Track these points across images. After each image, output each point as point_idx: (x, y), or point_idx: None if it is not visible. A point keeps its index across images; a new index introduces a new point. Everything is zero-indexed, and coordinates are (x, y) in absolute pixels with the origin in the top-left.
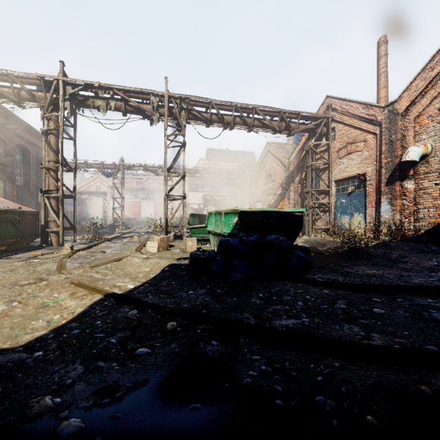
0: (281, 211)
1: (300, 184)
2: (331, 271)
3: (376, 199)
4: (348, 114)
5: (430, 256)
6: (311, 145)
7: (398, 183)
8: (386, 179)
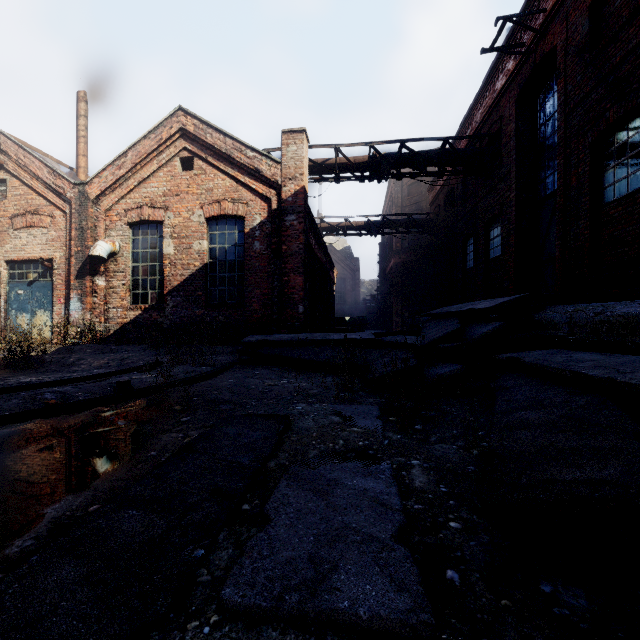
0: None
1: None
2: None
3: (66, 294)
4: (29, 171)
5: (105, 356)
6: None
7: (89, 278)
8: (76, 271)
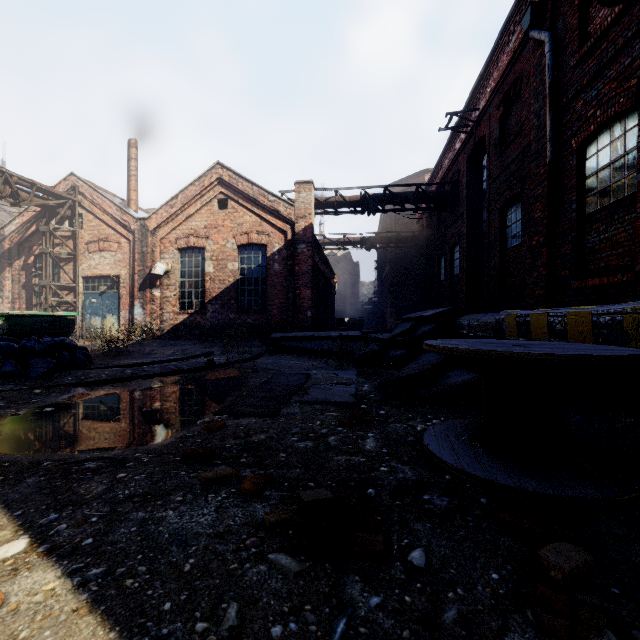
0: (55, 315)
1: (26, 271)
2: (104, 365)
3: (130, 302)
4: (101, 208)
5: (170, 348)
6: (52, 227)
7: (149, 291)
8: (139, 285)
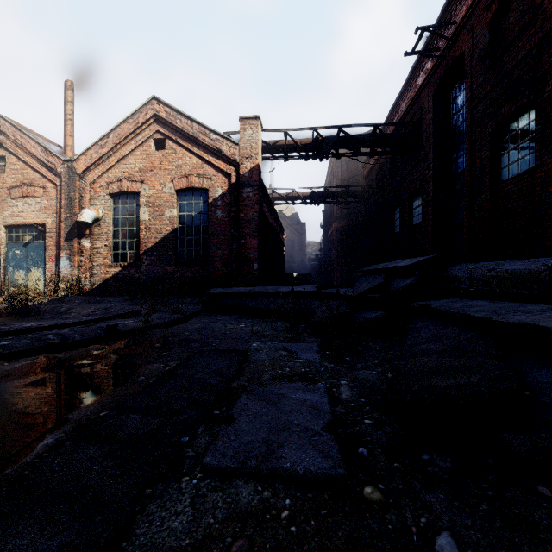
0: None
1: None
2: None
3: (57, 254)
4: (25, 149)
5: (92, 305)
6: None
7: (76, 240)
8: (65, 234)
